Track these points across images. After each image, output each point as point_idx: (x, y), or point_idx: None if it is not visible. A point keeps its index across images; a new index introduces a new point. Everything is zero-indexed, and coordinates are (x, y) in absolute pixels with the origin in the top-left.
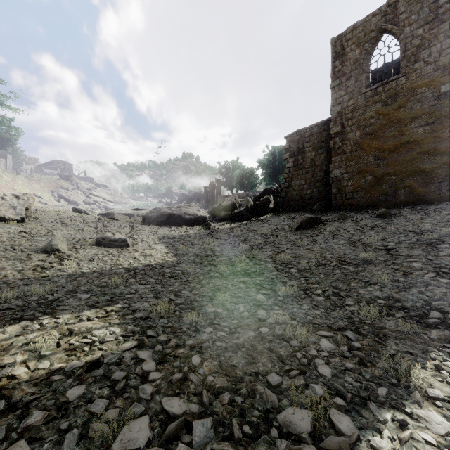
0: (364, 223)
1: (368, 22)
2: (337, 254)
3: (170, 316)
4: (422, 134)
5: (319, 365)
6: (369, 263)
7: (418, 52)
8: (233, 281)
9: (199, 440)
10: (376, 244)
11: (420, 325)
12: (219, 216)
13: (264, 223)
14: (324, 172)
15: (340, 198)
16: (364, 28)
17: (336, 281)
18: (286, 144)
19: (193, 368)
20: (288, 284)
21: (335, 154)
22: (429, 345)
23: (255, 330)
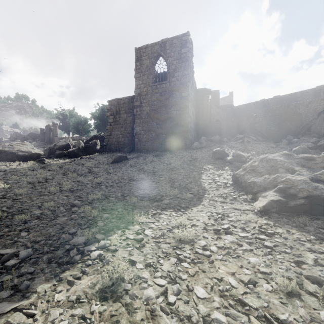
0: (148, 159)
1: (153, 47)
2: (130, 176)
3: (3, 219)
4: (176, 115)
5: (99, 223)
6: (143, 179)
7: (174, 72)
8: (59, 196)
9: (23, 256)
10: (150, 170)
11: (151, 202)
12: (54, 153)
13: (91, 159)
14: (132, 128)
15: (140, 145)
16: (151, 49)
17: (125, 190)
18: (108, 106)
19: (22, 237)
20: (96, 193)
21: (137, 118)
22: (151, 208)
23: (68, 216)
